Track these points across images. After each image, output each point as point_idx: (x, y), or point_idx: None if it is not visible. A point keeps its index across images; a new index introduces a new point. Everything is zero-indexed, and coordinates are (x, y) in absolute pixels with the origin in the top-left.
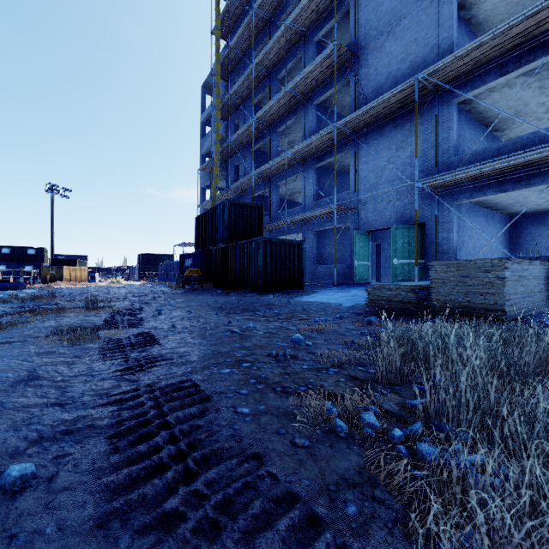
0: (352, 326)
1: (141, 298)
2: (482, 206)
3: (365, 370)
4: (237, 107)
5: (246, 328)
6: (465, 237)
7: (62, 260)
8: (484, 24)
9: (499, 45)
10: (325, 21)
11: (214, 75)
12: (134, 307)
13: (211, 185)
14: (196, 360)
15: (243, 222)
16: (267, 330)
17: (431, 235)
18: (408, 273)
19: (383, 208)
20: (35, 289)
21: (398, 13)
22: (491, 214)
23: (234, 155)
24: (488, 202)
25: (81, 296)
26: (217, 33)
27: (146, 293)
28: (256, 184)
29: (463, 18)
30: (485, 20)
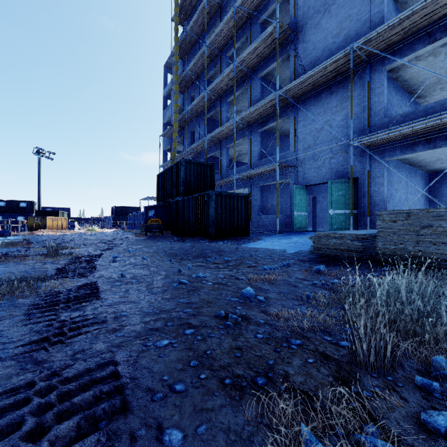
0: (302, 275)
1: (106, 244)
2: (407, 163)
3: (335, 341)
4: (192, 82)
5: (195, 277)
6: (392, 190)
7: (46, 211)
8: (409, 2)
9: (429, 14)
10: (268, 4)
11: (173, 55)
12: (94, 254)
13: (171, 148)
14: (131, 324)
15: (197, 178)
16: (216, 280)
17: (363, 188)
18: (343, 222)
19: (320, 165)
20: (19, 236)
21: None
22: (413, 171)
23: (190, 123)
24: (413, 159)
25: (53, 242)
26: (176, 19)
27: (112, 240)
28: (208, 146)
29: None
30: None
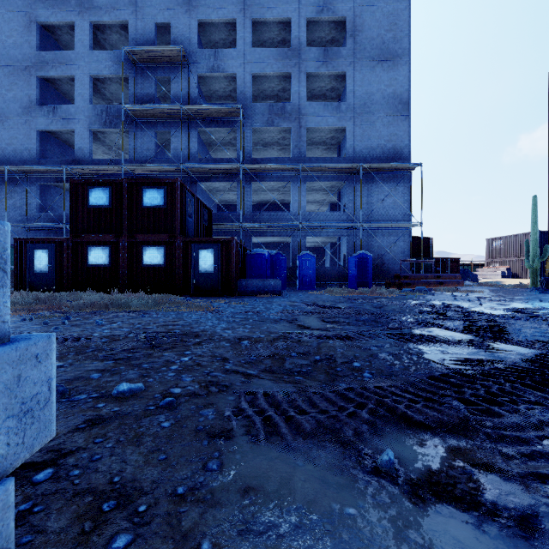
0: None
1: None
2: None
3: None
4: None
5: None
6: None
7: None
8: (68, 142)
9: (49, 171)
10: None
11: None
12: None
13: None
14: None
15: None
16: None
17: None
18: None
19: None
20: None
21: (6, 113)
22: None
23: None
24: None
25: None
26: None
27: None
28: None
29: (52, 136)
30: (67, 141)
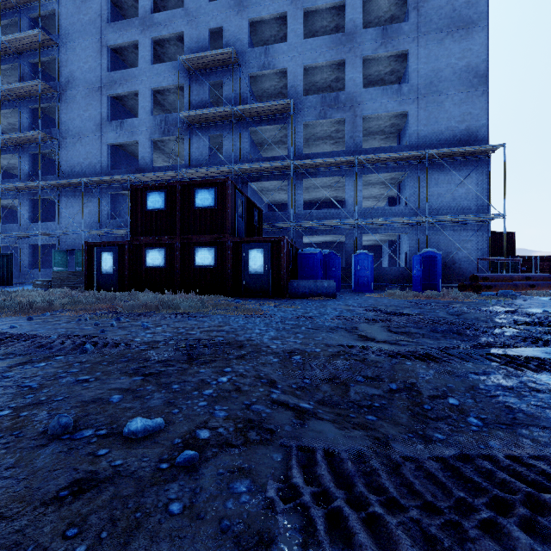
0: None
1: None
2: None
3: None
4: None
5: None
6: None
7: None
8: (133, 153)
9: (117, 180)
10: (38, 101)
11: None
12: None
13: None
14: None
15: None
16: None
17: None
18: None
19: (76, 237)
20: None
21: (83, 132)
22: None
23: None
24: None
25: None
26: None
27: None
28: None
29: (120, 148)
30: (132, 152)
